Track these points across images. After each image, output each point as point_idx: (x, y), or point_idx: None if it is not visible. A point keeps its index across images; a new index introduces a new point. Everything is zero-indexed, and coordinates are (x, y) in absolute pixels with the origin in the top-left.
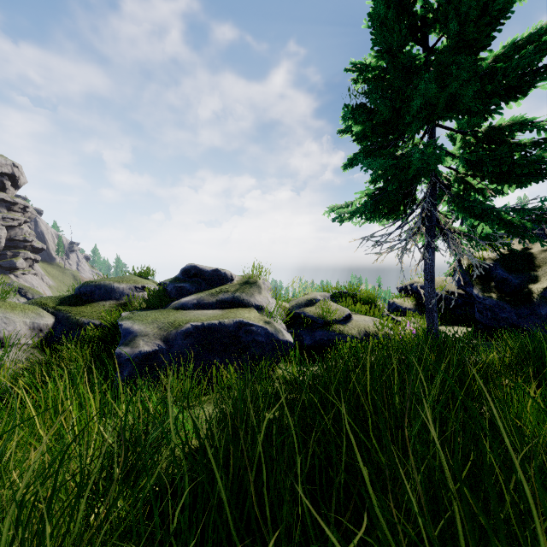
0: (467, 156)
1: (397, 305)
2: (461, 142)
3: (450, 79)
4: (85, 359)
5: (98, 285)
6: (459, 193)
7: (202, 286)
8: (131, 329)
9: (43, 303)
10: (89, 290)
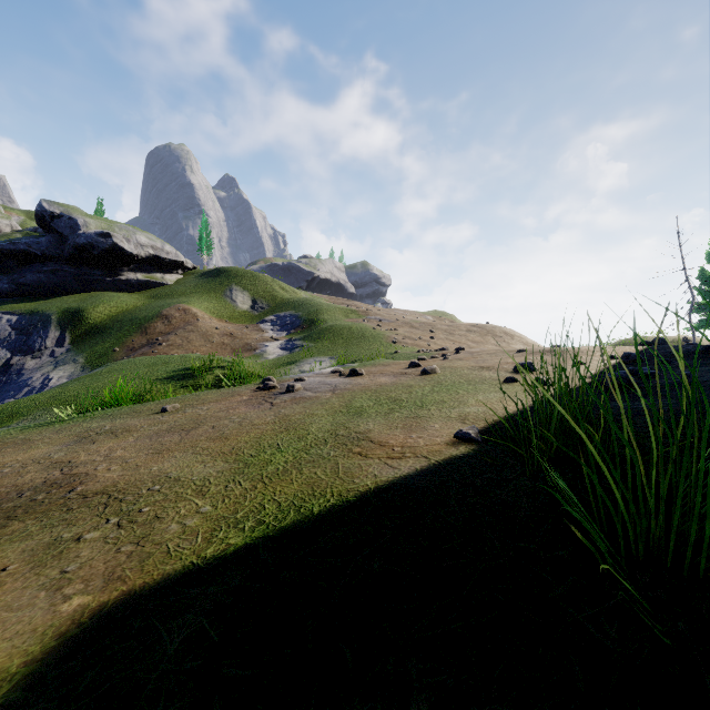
0: None
1: None
2: None
3: None
4: None
5: None
6: None
7: None
8: None
9: None
10: None
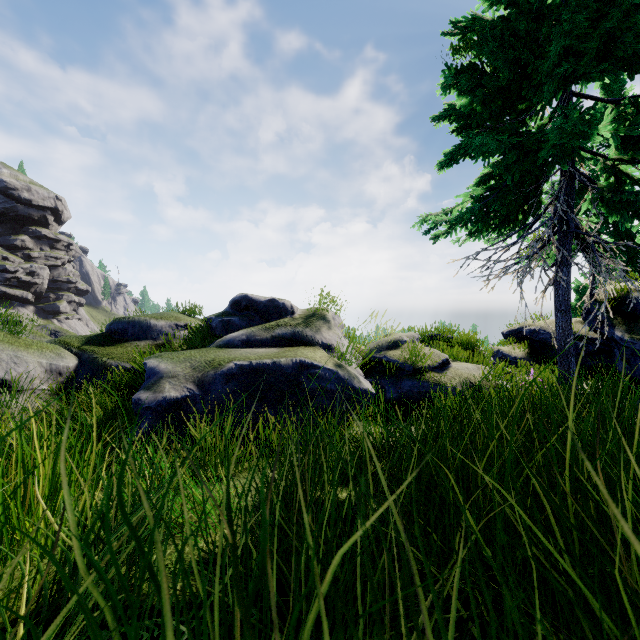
0: (623, 133)
1: (503, 354)
2: (613, 113)
3: (610, 4)
4: (108, 409)
5: (132, 322)
6: (609, 187)
7: (254, 321)
8: (156, 369)
9: (66, 342)
10: (121, 327)
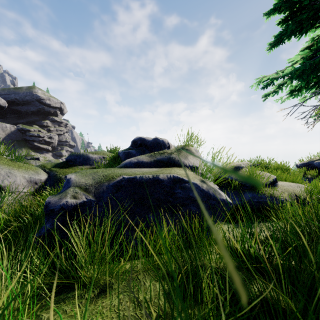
0: None
1: None
2: None
3: None
4: None
5: (79, 155)
6: None
7: (145, 153)
8: (69, 180)
9: (44, 166)
10: (73, 158)
